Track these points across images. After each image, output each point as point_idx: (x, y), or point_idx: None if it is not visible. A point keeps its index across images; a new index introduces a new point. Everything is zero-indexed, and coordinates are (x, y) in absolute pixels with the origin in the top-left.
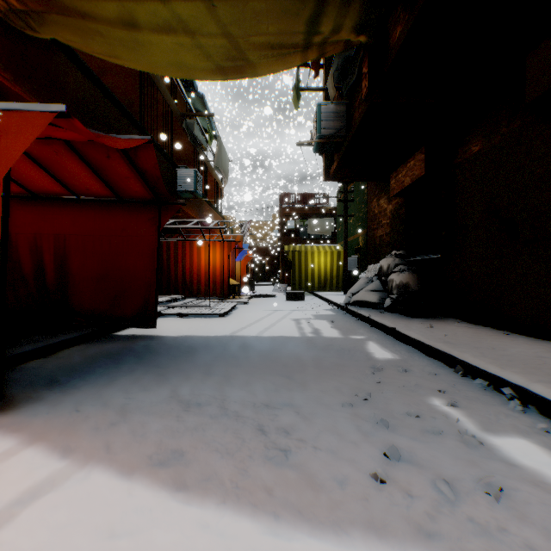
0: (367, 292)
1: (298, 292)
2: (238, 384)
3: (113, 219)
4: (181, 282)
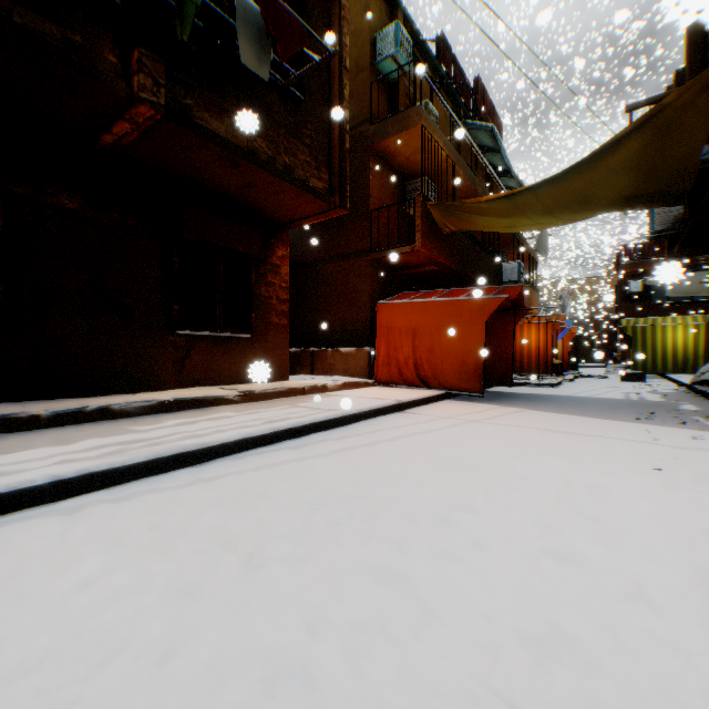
0: None
1: (635, 372)
2: (578, 406)
3: None
4: None
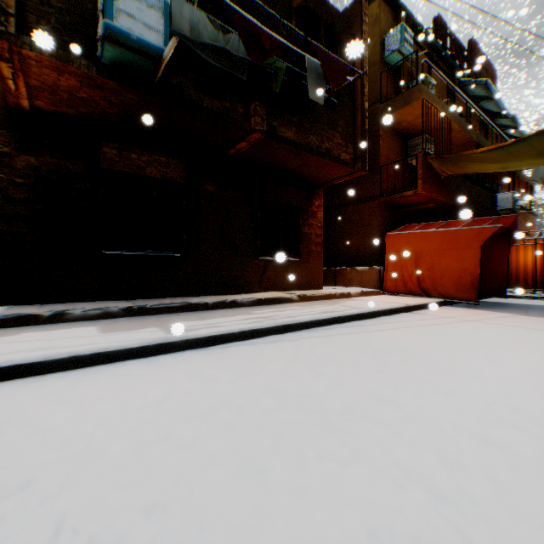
0: None
1: None
2: None
3: None
4: None
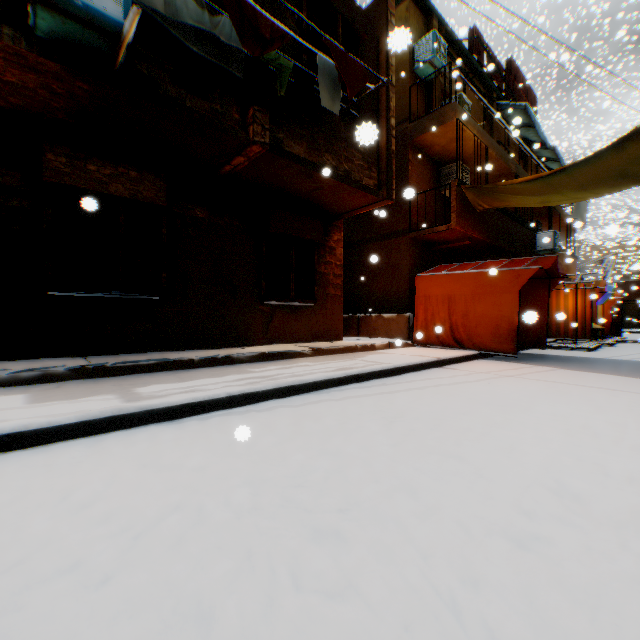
0: None
1: None
2: (613, 367)
3: None
4: None
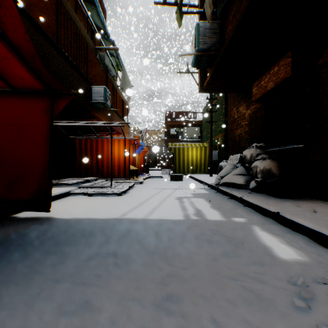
0: (234, 175)
1: (178, 175)
2: None
3: (9, 108)
4: (95, 168)
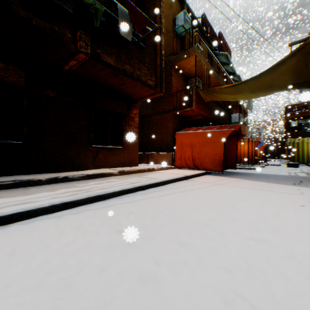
0: None
1: (294, 163)
2: (266, 178)
3: None
4: None
